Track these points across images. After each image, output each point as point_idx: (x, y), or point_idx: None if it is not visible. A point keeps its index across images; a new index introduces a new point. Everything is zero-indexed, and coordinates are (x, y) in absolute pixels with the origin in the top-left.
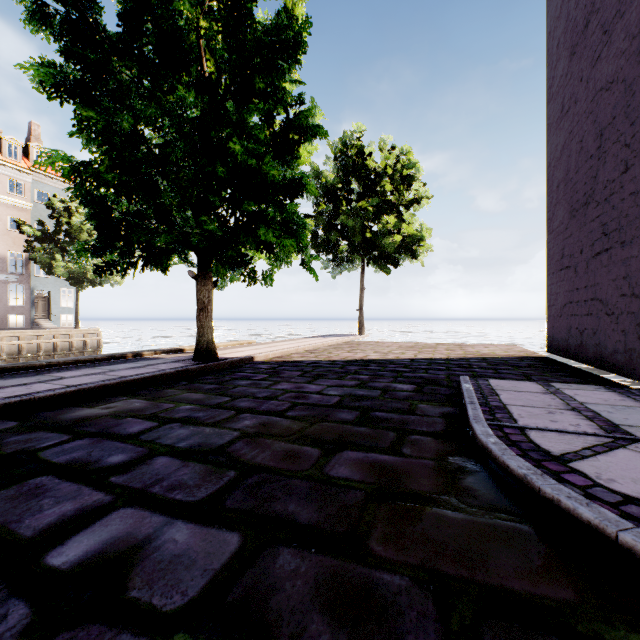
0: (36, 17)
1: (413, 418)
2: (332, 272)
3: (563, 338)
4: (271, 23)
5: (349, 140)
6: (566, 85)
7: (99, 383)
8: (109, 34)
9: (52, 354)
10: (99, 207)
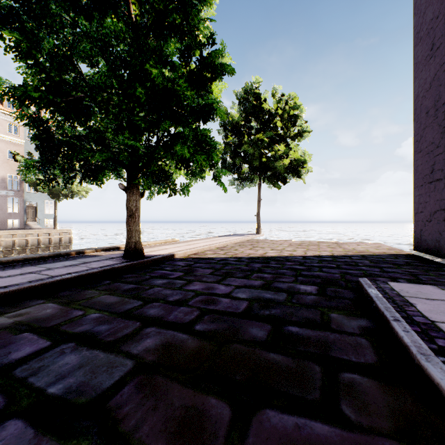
0: None
1: (332, 337)
2: (237, 188)
3: (433, 240)
4: None
5: (249, 89)
6: (437, 25)
7: (23, 285)
8: None
9: (36, 247)
10: (40, 129)
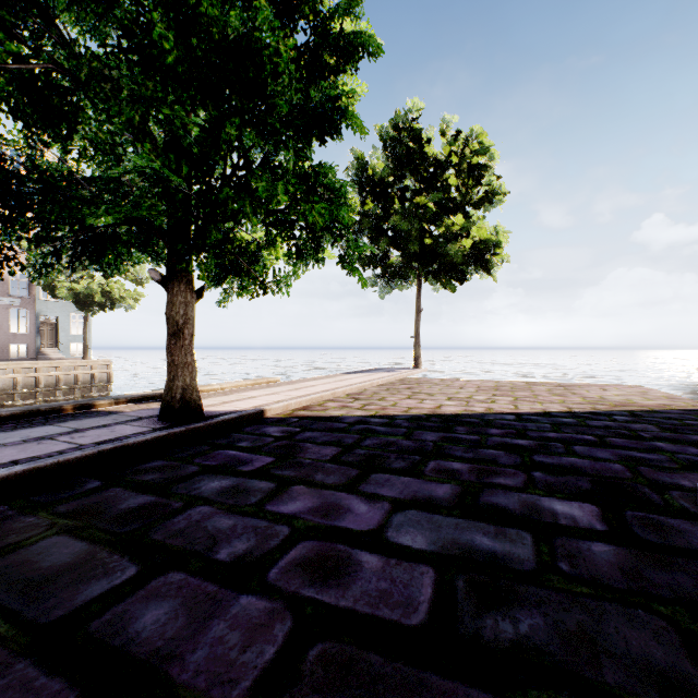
0: None
1: None
2: (380, 291)
3: None
4: None
5: (402, 122)
6: None
7: None
8: None
9: (53, 389)
10: None
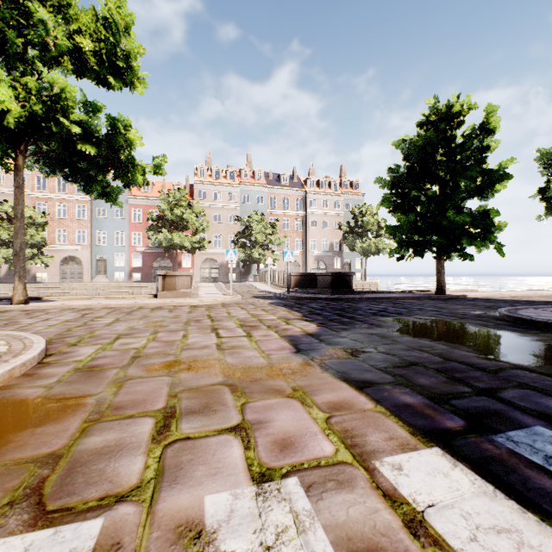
0: (383, 185)
1: None
2: None
3: None
4: (475, 130)
5: None
6: None
7: (403, 296)
8: (402, 177)
9: None
10: (398, 237)
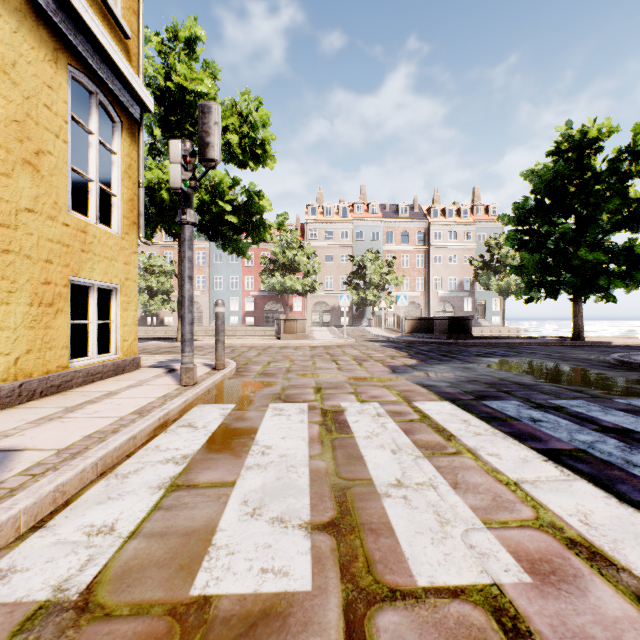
0: (506, 222)
1: None
2: None
3: None
4: (621, 154)
5: None
6: None
7: (527, 341)
8: (530, 212)
9: None
10: (526, 277)
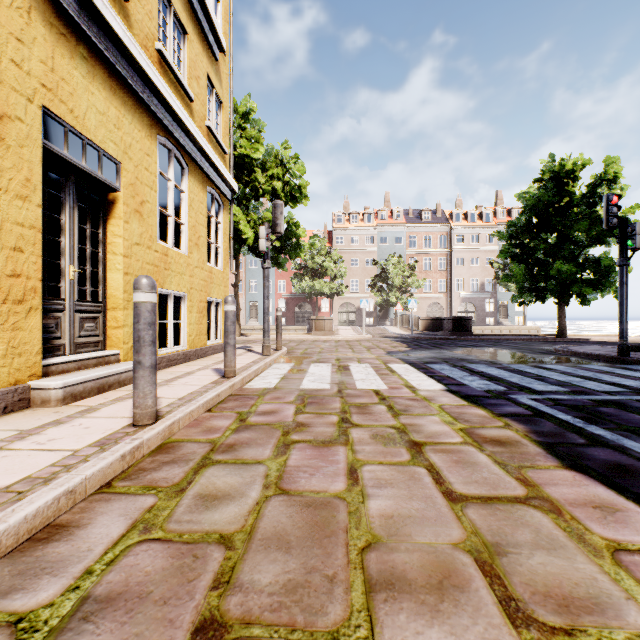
0: (500, 238)
1: None
2: None
3: None
4: (596, 181)
5: None
6: None
7: (515, 338)
8: (521, 229)
9: None
10: (518, 284)
